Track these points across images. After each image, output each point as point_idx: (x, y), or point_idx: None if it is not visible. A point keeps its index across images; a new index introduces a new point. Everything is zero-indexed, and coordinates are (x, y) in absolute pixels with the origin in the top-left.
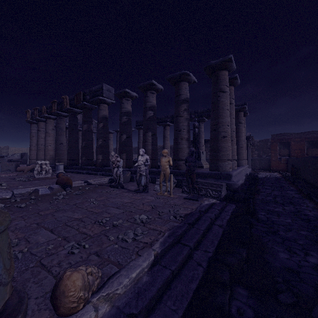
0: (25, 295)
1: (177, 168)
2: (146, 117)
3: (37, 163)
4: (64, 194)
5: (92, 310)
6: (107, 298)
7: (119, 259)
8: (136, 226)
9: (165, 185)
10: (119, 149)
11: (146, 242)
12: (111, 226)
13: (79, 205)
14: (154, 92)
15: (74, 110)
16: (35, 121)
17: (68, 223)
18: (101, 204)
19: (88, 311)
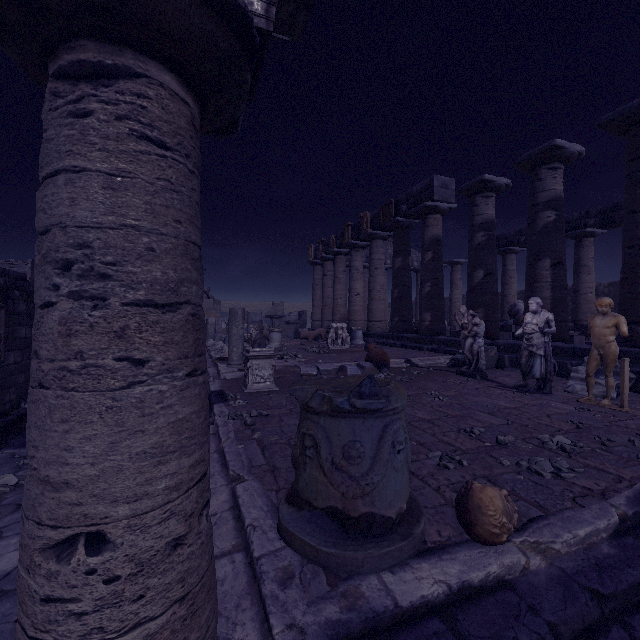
0: (414, 496)
1: (635, 343)
2: (535, 225)
3: (331, 327)
4: (382, 377)
5: (518, 553)
6: (535, 548)
7: (537, 499)
8: (549, 454)
9: (600, 383)
10: (468, 300)
11: (587, 488)
12: (493, 443)
13: (416, 399)
14: (557, 166)
15: (378, 235)
16: (318, 262)
17: (414, 423)
18: (454, 403)
19: (513, 551)
